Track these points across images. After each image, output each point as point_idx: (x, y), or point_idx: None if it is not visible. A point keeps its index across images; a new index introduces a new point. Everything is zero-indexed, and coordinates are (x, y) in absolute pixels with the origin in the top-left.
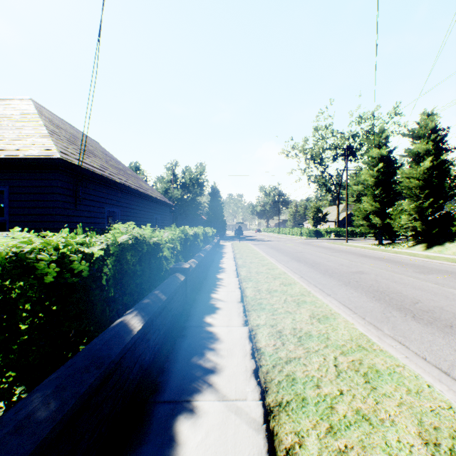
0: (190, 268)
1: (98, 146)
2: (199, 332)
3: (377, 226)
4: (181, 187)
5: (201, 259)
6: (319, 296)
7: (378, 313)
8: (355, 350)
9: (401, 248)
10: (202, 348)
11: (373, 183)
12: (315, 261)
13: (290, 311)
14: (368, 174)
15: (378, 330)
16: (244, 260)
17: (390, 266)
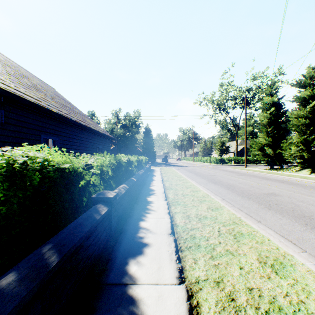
0: (118, 196)
1: (52, 90)
2: (116, 299)
3: (269, 155)
4: (123, 127)
5: (132, 184)
6: (253, 224)
7: None
8: None
9: (290, 172)
10: None
11: (267, 123)
12: (228, 183)
13: (230, 250)
14: (263, 116)
15: None
16: (170, 182)
17: (294, 188)
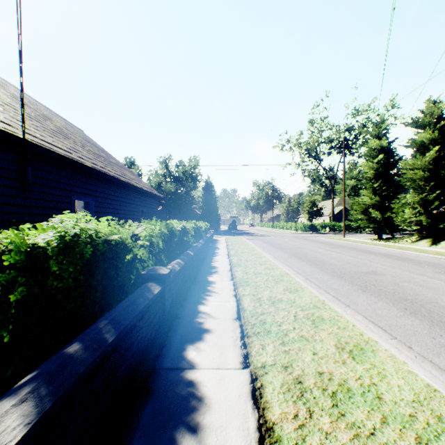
0: (172, 273)
1: (80, 132)
2: (174, 382)
3: (376, 221)
4: (174, 181)
5: (188, 259)
6: (338, 308)
7: (425, 337)
8: (440, 433)
9: (404, 243)
10: (173, 426)
11: (373, 175)
12: (317, 259)
13: (306, 335)
14: (367, 167)
15: (442, 372)
16: (239, 257)
17: (403, 265)
